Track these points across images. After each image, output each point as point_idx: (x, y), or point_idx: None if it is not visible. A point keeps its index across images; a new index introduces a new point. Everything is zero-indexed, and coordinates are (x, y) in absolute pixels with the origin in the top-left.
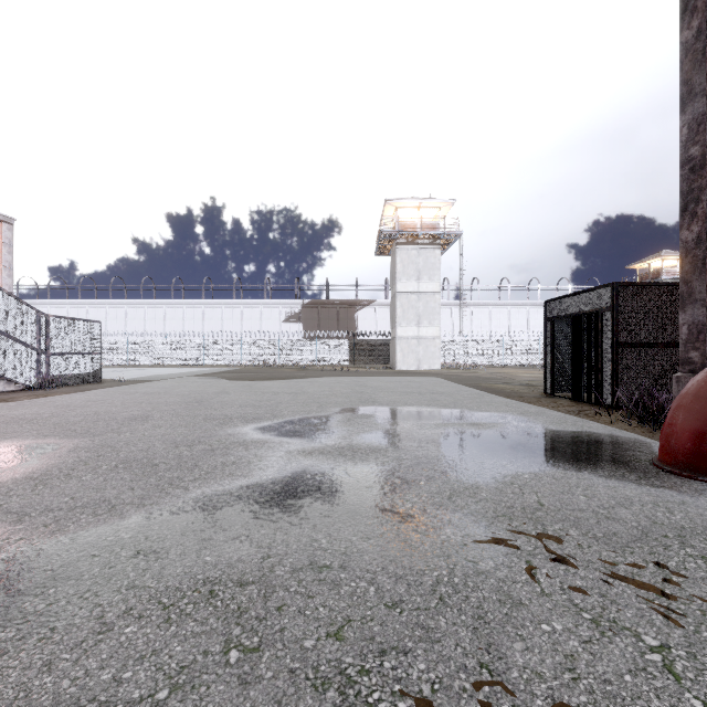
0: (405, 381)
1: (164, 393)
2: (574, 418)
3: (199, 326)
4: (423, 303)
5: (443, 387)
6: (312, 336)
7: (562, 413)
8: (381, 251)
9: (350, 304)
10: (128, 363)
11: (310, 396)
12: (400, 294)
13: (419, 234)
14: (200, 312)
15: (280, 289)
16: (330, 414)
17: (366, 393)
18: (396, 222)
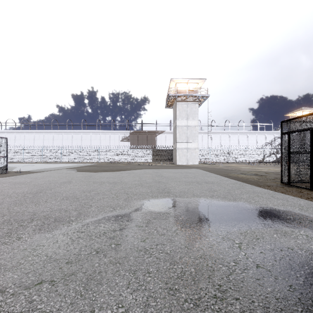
0: (184, 172)
1: (26, 183)
2: None
3: (79, 143)
4: (189, 131)
5: (209, 177)
6: (134, 148)
7: None
8: (168, 105)
9: (153, 132)
10: (42, 161)
11: (124, 185)
12: (178, 126)
13: (187, 96)
14: (80, 136)
15: (119, 125)
16: (132, 212)
17: (162, 183)
18: (176, 90)
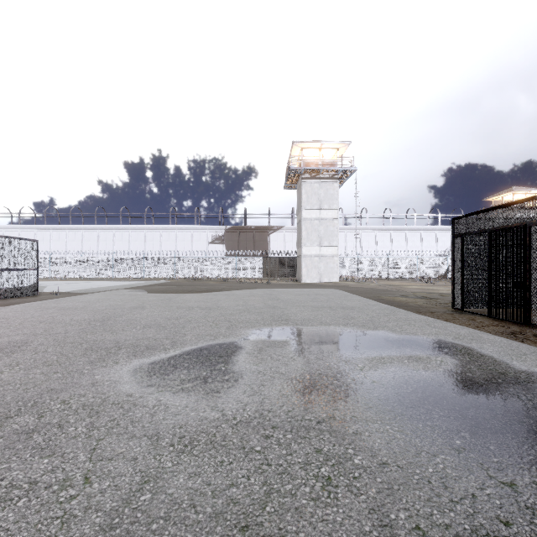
0: (313, 294)
1: (79, 309)
2: (523, 345)
3: (142, 246)
4: (324, 227)
5: (350, 300)
6: (232, 254)
7: (499, 337)
8: (289, 185)
9: (264, 229)
10: (82, 277)
11: (223, 311)
12: (305, 219)
13: (320, 170)
14: (142, 235)
15: (207, 217)
16: (239, 340)
17: (278, 308)
18: (301, 160)
